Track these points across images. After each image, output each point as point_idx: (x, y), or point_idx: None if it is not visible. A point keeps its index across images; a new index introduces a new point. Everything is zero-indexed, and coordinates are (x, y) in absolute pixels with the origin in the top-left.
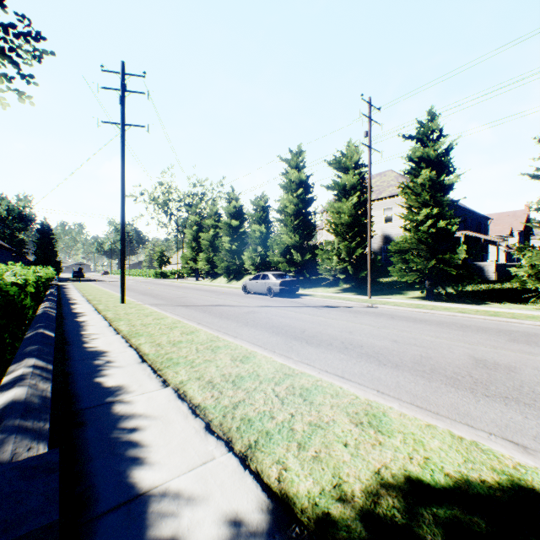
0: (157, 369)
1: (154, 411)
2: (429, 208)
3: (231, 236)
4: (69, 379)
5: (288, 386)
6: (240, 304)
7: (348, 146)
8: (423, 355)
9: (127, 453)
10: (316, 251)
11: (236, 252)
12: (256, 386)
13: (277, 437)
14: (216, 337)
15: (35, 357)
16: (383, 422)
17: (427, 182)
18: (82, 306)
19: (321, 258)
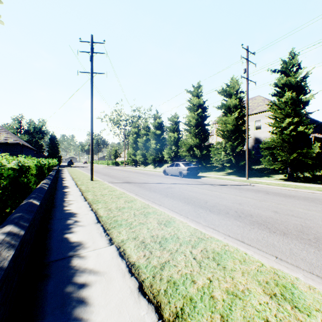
0: (106, 228)
1: (100, 267)
2: (290, 118)
3: (156, 140)
4: (48, 234)
5: (202, 250)
6: (162, 182)
7: (231, 80)
8: (303, 225)
9: (73, 312)
10: (210, 149)
11: (159, 150)
12: (177, 248)
13: (200, 305)
14: (147, 205)
15: (14, 224)
16: (296, 295)
17: (289, 100)
18: (68, 182)
19: (213, 153)
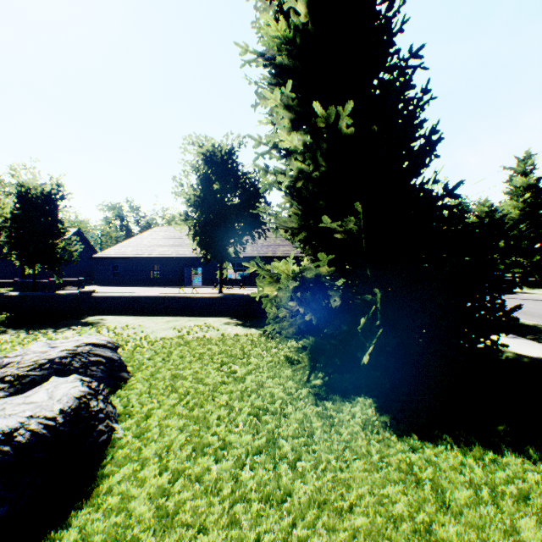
0: None
1: None
2: None
3: None
4: None
5: None
6: None
7: None
8: None
9: None
10: None
11: None
12: None
13: None
14: None
15: None
16: None
17: None
18: None
19: None
